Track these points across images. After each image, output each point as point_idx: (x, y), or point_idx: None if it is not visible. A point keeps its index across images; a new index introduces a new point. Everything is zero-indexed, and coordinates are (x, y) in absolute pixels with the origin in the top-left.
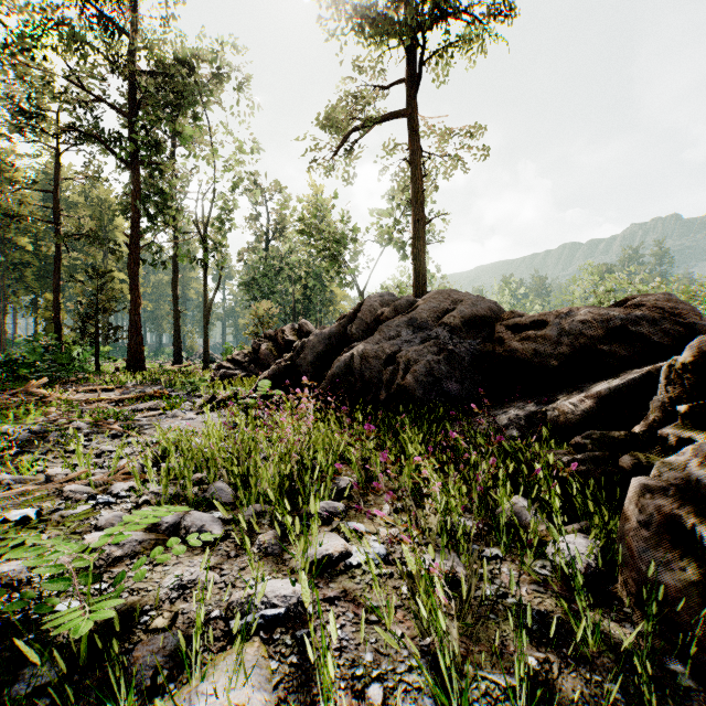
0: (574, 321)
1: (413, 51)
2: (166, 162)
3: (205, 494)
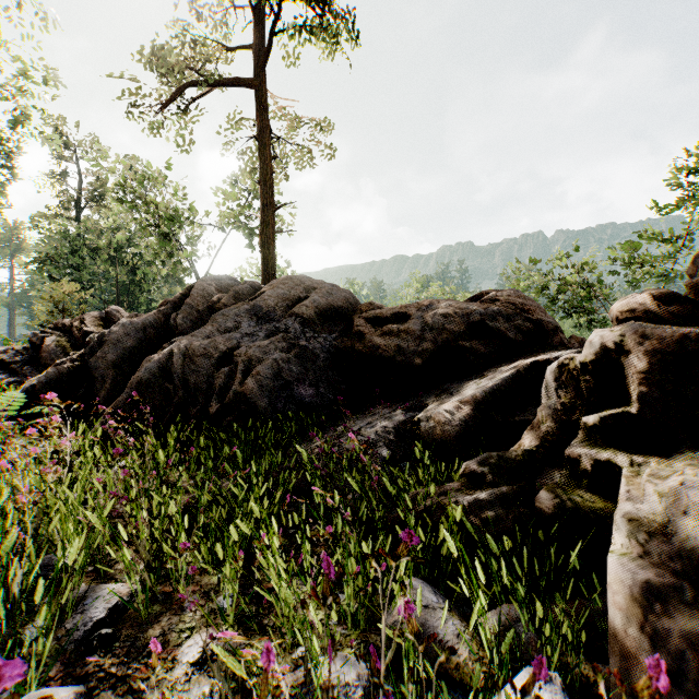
0: (436, 314)
1: (261, 18)
2: None
3: None
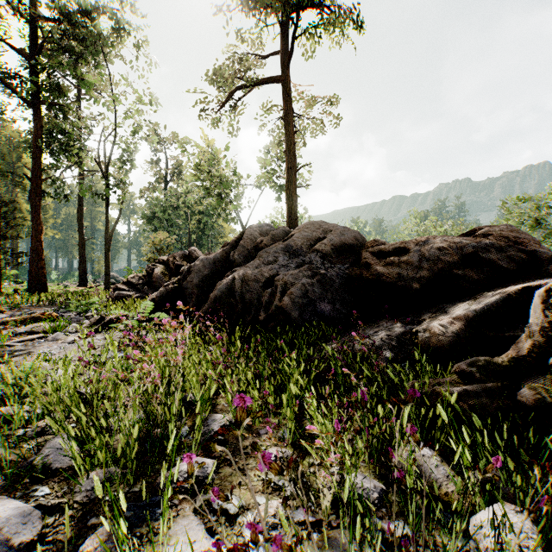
0: (432, 248)
1: (286, 28)
2: (69, 106)
3: (35, 458)
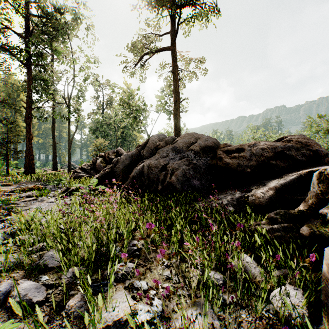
0: (258, 148)
1: (174, 18)
2: (47, 65)
3: (39, 261)
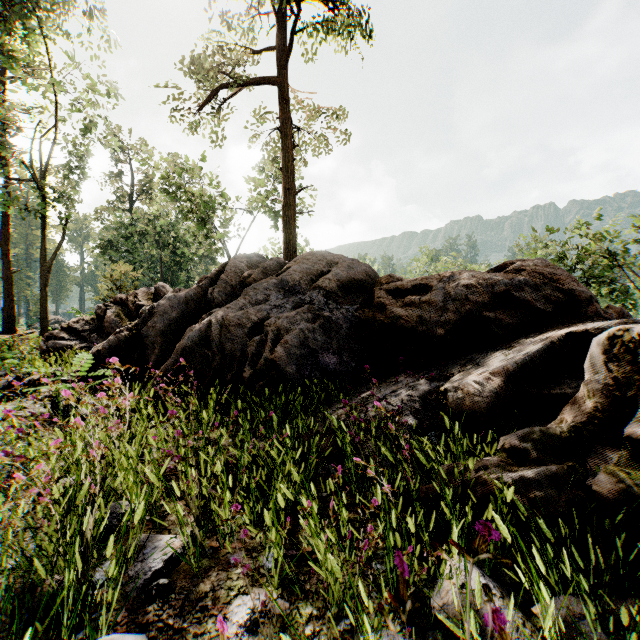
0: (458, 285)
1: (283, 20)
2: None
3: None
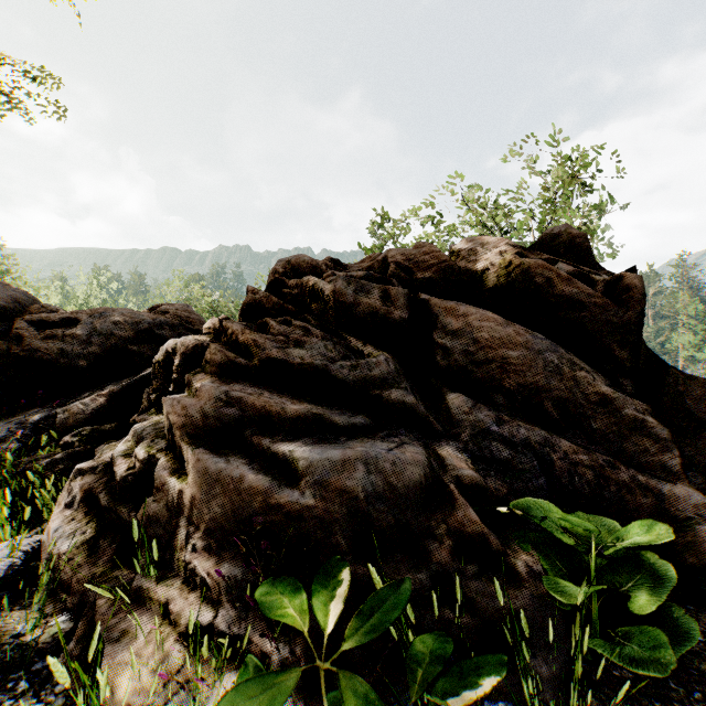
0: (107, 322)
1: None
2: None
3: None
